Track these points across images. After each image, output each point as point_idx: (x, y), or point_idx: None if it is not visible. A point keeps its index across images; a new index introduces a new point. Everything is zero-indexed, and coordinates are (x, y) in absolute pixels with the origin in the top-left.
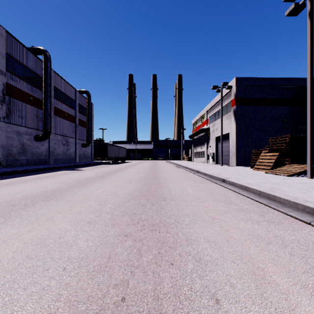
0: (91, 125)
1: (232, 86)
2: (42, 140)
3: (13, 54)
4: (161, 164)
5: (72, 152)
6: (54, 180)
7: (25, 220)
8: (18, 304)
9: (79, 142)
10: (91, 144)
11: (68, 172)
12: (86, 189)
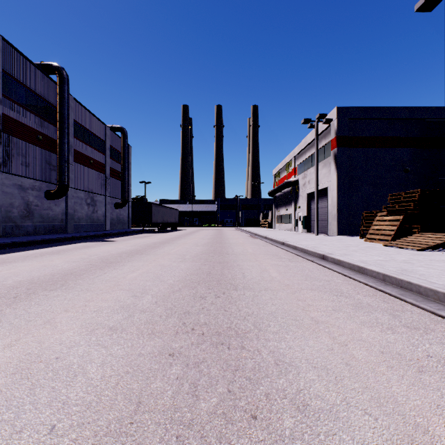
0: (127, 177)
1: (332, 119)
2: (57, 198)
3: (14, 72)
4: (229, 233)
5: (101, 216)
6: (69, 256)
7: (8, 325)
8: None
9: (110, 201)
10: (129, 204)
11: (93, 244)
12: (115, 271)
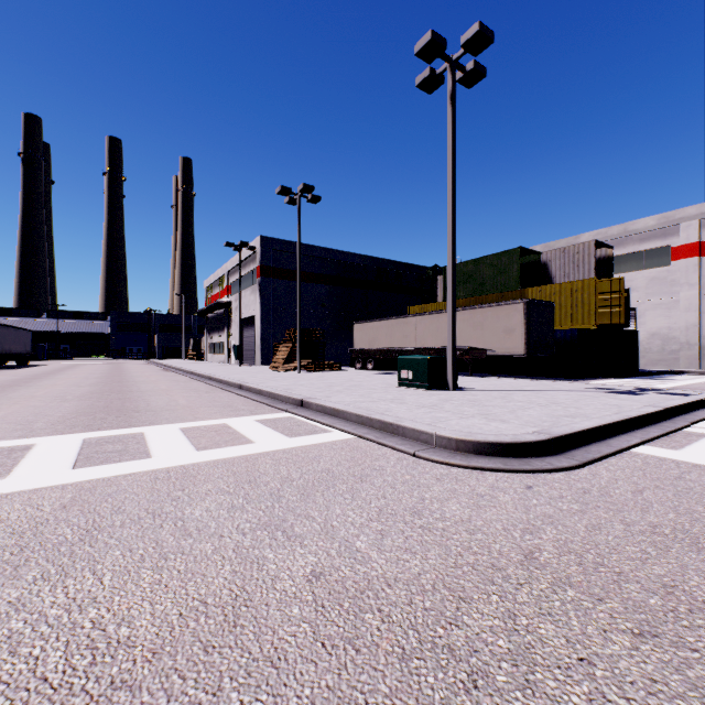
0: None
1: (256, 247)
2: None
3: None
4: (133, 367)
5: None
6: None
7: None
8: (58, 410)
9: None
10: None
11: None
12: (16, 393)
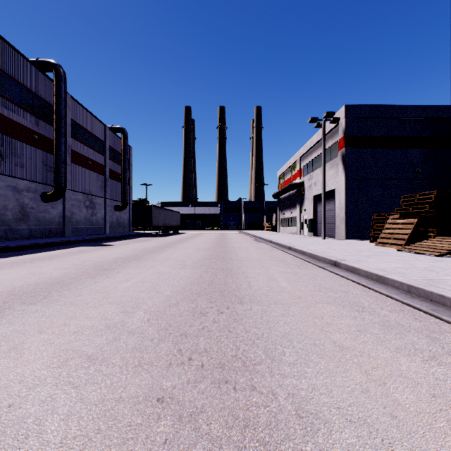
0: (128, 179)
1: (340, 117)
2: (53, 200)
3: (8, 69)
4: (232, 236)
5: (100, 219)
6: (61, 262)
7: None
8: None
9: (110, 203)
10: (129, 207)
11: (90, 249)
12: (108, 280)
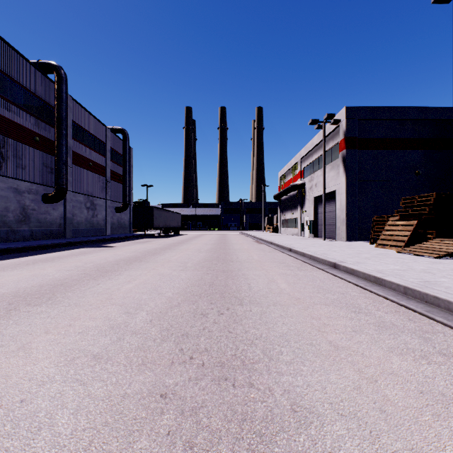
0: (128, 180)
1: (340, 119)
2: (55, 202)
3: (9, 70)
4: (233, 238)
5: (101, 220)
6: (63, 264)
7: None
8: None
9: (111, 205)
10: (130, 208)
11: (91, 250)
12: (110, 281)
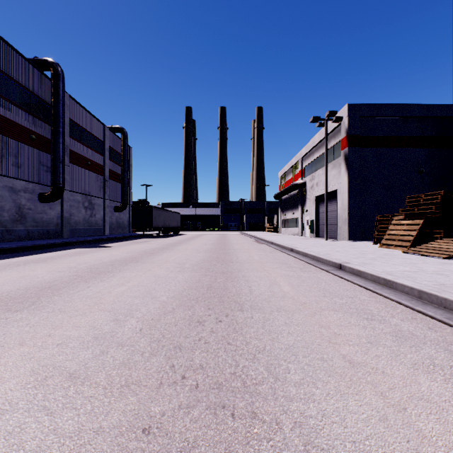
0: (127, 179)
1: (342, 117)
2: (51, 201)
3: (4, 67)
4: (233, 237)
5: (100, 220)
6: (55, 265)
7: None
8: None
9: (109, 204)
10: (129, 207)
11: (87, 250)
12: (102, 284)
